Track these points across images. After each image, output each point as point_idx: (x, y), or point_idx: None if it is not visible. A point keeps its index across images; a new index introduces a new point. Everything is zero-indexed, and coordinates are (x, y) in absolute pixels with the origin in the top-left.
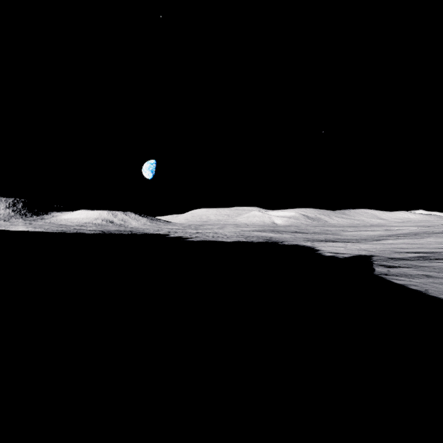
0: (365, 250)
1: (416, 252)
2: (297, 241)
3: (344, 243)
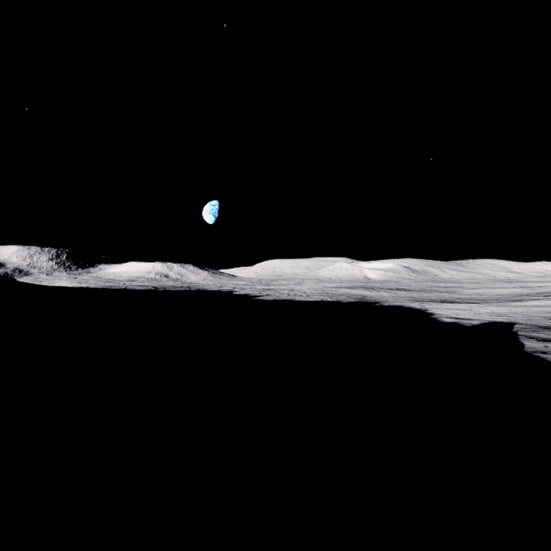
0: (501, 314)
1: None
2: (400, 301)
3: (467, 304)
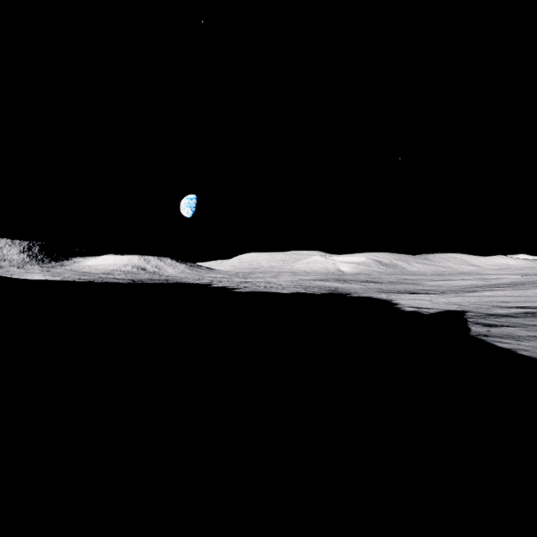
0: (456, 304)
1: (522, 307)
2: (369, 292)
3: (428, 295)
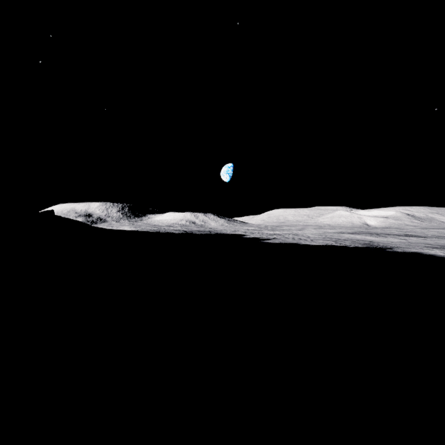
0: None
1: None
2: (414, 247)
3: None
